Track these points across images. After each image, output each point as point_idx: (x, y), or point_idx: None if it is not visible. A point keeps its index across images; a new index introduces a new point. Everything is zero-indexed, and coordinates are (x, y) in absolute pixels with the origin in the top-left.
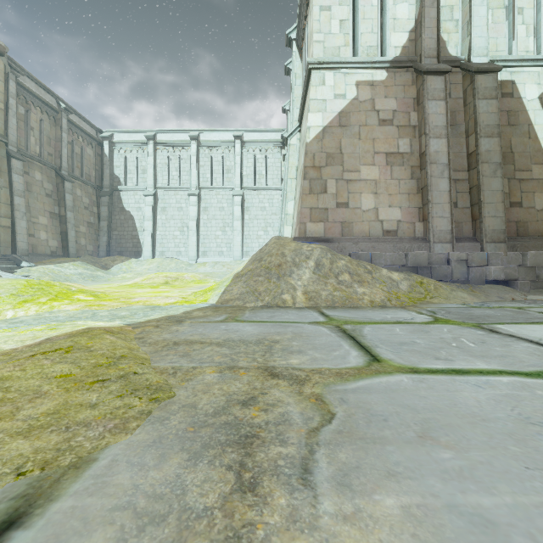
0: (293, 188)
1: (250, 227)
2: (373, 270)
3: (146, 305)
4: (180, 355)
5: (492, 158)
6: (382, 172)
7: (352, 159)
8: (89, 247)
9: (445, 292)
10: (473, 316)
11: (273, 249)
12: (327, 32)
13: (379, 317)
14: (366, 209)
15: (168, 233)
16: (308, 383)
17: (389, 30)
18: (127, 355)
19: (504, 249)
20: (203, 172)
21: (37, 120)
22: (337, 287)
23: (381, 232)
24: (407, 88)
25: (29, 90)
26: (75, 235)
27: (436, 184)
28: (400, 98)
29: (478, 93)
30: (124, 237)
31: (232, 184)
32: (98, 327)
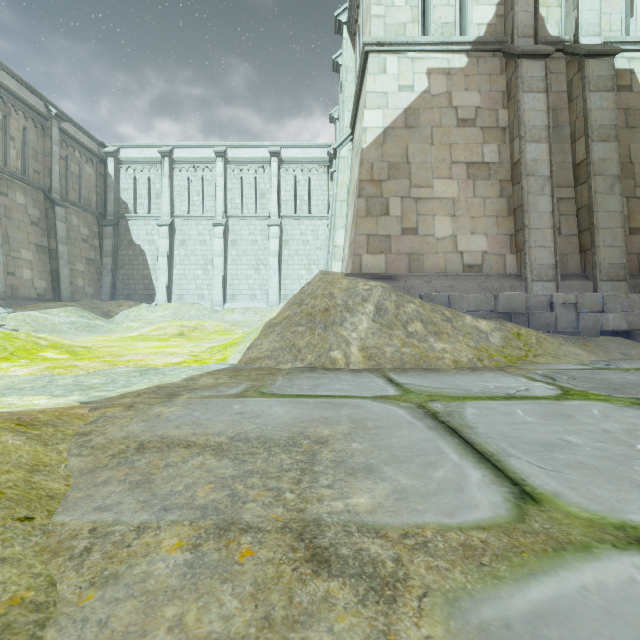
0: (344, 213)
1: (290, 265)
2: (453, 317)
3: (138, 366)
4: (132, 481)
5: (608, 169)
6: (461, 188)
7: (422, 170)
8: (88, 289)
9: (552, 347)
10: (616, 385)
11: (318, 288)
12: (388, 4)
13: (477, 387)
14: (440, 237)
15: (188, 272)
16: (405, 598)
17: (470, 3)
18: (6, 492)
19: (625, 290)
20: (231, 197)
21: (19, 127)
22: (406, 340)
23: (461, 267)
24: (494, 78)
25: (7, 89)
26: (69, 274)
27: (534, 203)
28: (484, 91)
29: (589, 84)
30: (133, 278)
31: (268, 212)
32: (19, 411)
